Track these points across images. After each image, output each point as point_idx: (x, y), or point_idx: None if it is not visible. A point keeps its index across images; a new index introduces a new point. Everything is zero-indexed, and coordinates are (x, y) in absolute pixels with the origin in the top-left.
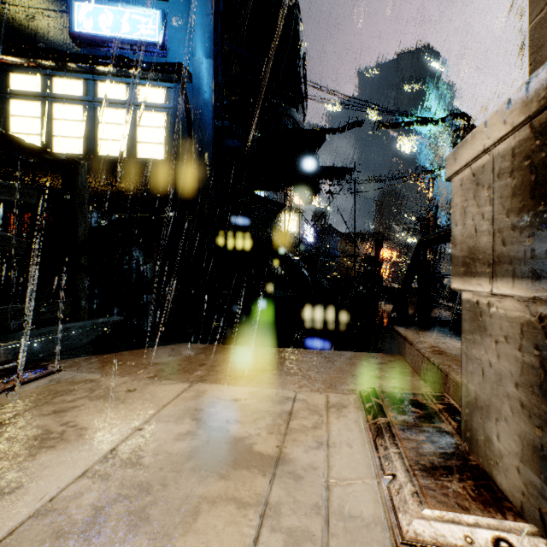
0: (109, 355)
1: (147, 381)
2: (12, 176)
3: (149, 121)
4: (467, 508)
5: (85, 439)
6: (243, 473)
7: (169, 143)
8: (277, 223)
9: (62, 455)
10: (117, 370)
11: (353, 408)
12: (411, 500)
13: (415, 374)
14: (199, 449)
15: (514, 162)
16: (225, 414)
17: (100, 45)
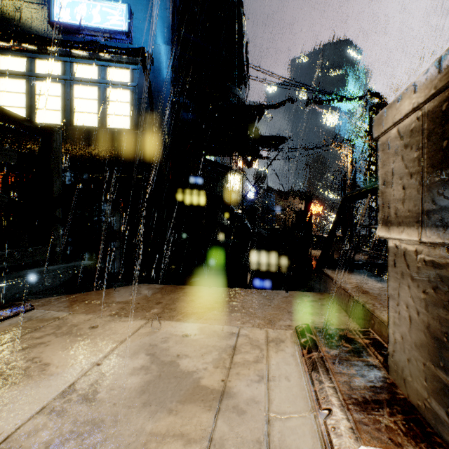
0: (78, 295)
1: (109, 318)
2: (1, 142)
3: (117, 97)
4: (400, 444)
5: (47, 375)
6: (190, 408)
7: (134, 115)
8: (224, 183)
9: (24, 391)
10: (83, 308)
11: (290, 342)
12: (347, 436)
13: (342, 311)
14: (151, 383)
15: (445, 118)
16: (176, 349)
17: (75, 33)
